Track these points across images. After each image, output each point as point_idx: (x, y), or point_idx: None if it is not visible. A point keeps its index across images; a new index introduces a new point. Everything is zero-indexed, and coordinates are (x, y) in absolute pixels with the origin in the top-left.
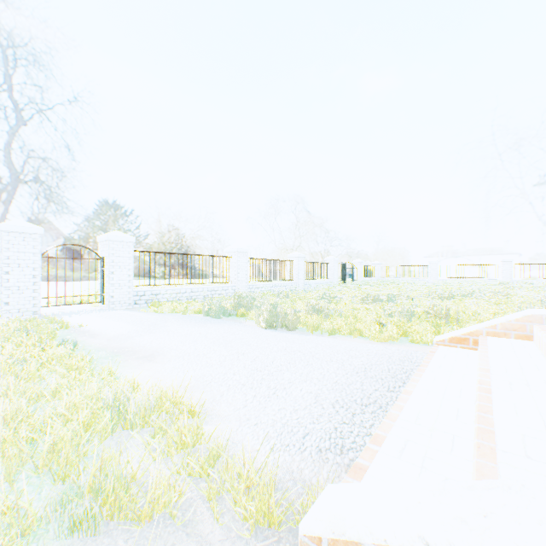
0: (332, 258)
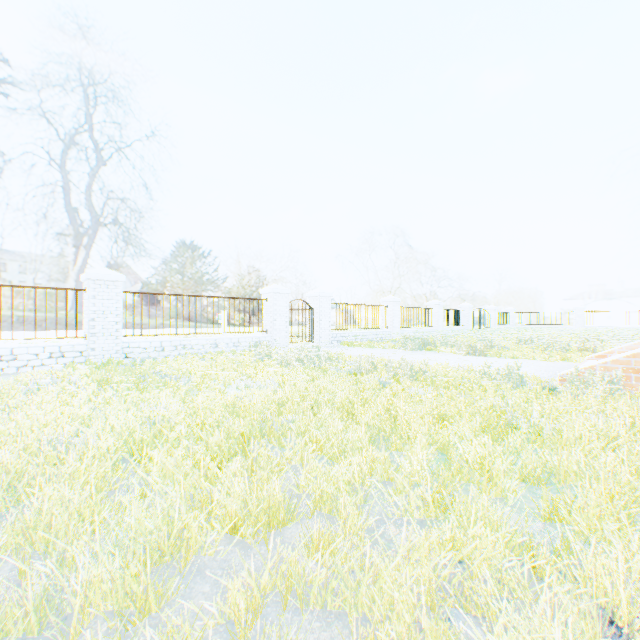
0: (467, 304)
